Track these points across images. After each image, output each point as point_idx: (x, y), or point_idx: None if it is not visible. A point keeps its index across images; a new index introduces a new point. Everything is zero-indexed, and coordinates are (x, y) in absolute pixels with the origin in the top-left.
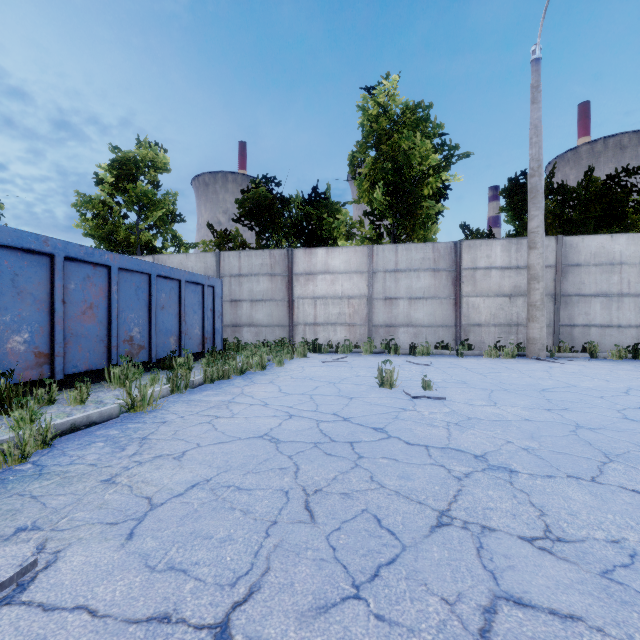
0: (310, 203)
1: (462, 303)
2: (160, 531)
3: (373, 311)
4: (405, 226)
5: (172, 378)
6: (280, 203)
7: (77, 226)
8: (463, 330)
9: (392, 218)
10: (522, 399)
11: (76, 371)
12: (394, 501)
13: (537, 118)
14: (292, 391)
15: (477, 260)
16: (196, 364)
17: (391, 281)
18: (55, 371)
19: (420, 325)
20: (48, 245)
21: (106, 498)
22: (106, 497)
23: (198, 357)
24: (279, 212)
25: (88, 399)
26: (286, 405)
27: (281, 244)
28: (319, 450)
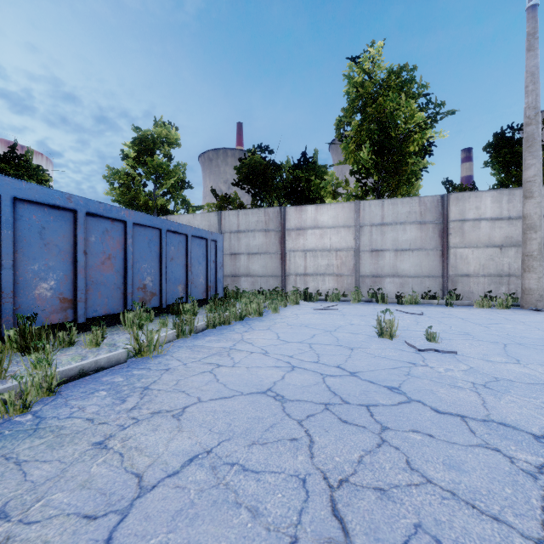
0: (299, 167)
1: (449, 254)
2: (145, 539)
3: (360, 262)
4: (390, 183)
5: (177, 324)
6: (273, 168)
7: (107, 194)
8: (450, 280)
9: (377, 175)
10: None
11: (96, 315)
12: (456, 512)
13: (534, 65)
14: (290, 339)
15: (465, 212)
16: (201, 309)
17: (377, 234)
18: (77, 315)
19: (406, 275)
20: (71, 202)
21: (92, 471)
22: (92, 470)
23: (202, 303)
24: (272, 176)
25: (104, 341)
26: (286, 354)
27: (273, 205)
28: (332, 415)
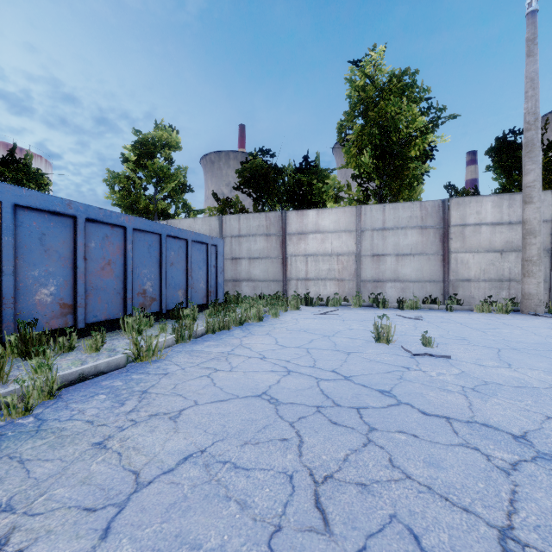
0: (301, 171)
1: (450, 259)
2: (140, 528)
3: (361, 267)
4: (391, 187)
5: (177, 329)
6: (274, 172)
7: (107, 197)
8: (451, 285)
9: (379, 180)
10: (539, 360)
11: (96, 320)
12: (429, 504)
13: (533, 71)
14: (288, 344)
15: (466, 217)
16: (201, 315)
17: (378, 239)
18: (77, 320)
19: (407, 280)
20: (71, 208)
21: (92, 469)
22: (92, 468)
23: (203, 308)
24: (273, 179)
25: (103, 347)
26: (283, 359)
27: (275, 209)
28: (323, 417)
